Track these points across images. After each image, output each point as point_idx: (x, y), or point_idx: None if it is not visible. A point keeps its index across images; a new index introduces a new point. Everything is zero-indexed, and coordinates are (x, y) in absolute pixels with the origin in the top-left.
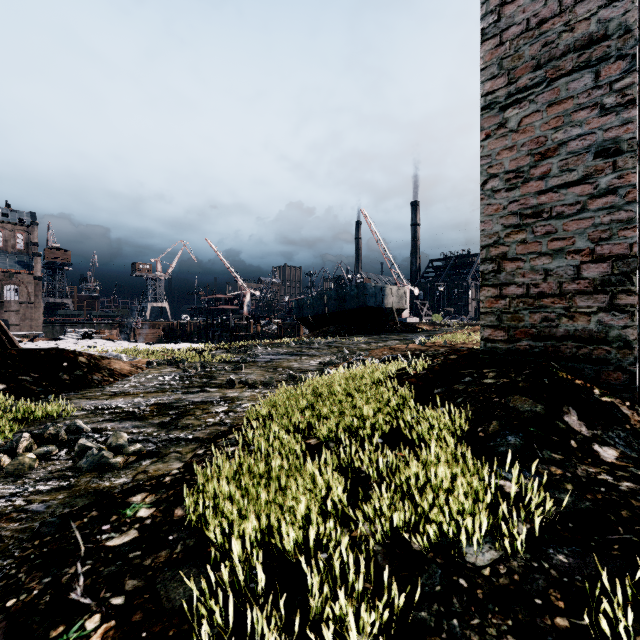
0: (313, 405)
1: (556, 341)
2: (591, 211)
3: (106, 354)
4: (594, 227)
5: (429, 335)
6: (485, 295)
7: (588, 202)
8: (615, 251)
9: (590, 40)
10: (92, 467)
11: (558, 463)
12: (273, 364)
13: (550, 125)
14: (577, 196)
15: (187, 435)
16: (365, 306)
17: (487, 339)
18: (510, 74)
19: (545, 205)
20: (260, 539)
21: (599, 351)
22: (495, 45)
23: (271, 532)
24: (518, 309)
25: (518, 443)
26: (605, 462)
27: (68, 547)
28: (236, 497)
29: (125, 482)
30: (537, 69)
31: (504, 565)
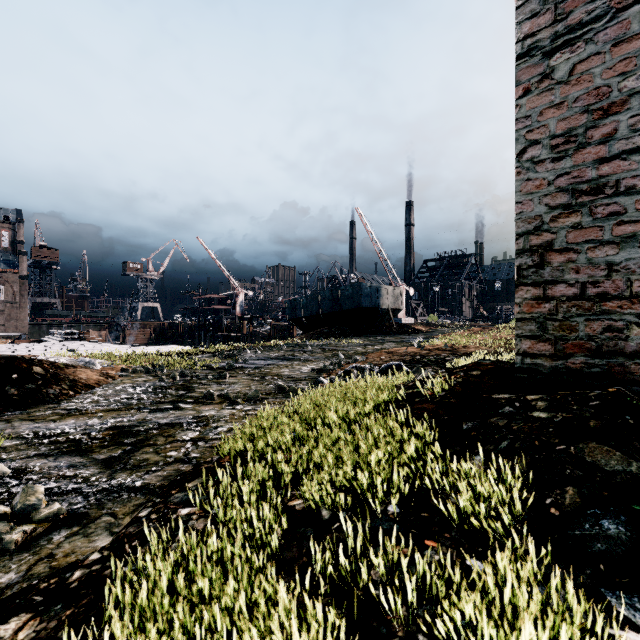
0: (302, 435)
1: (625, 359)
2: None
3: (77, 360)
4: None
5: (426, 337)
6: (523, 297)
7: None
8: None
9: None
10: None
11: None
12: (261, 371)
13: (616, 70)
14: None
15: (135, 481)
16: (360, 307)
17: (525, 353)
18: (558, 8)
19: (609, 177)
20: None
21: None
22: None
23: None
24: (569, 315)
25: (624, 536)
26: None
27: None
28: None
29: (10, 582)
30: None
31: None
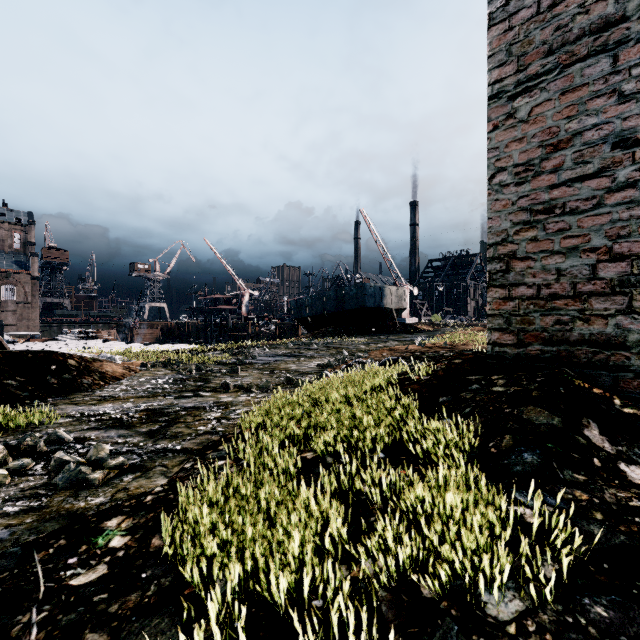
0: (310, 412)
1: (570, 346)
2: (608, 206)
3: (99, 356)
4: (612, 223)
5: (429, 336)
6: (492, 296)
7: (605, 196)
8: (635, 249)
9: (607, 22)
10: (68, 484)
11: (582, 486)
12: (270, 366)
13: (563, 114)
14: (593, 190)
15: (175, 445)
16: (364, 306)
17: (495, 343)
18: (519, 61)
19: (558, 200)
20: (245, 579)
21: (617, 357)
22: (503, 30)
23: (258, 569)
24: (528, 311)
25: (536, 461)
26: (634, 484)
27: (26, 586)
28: (220, 527)
29: (102, 502)
30: (549, 55)
31: (532, 620)
